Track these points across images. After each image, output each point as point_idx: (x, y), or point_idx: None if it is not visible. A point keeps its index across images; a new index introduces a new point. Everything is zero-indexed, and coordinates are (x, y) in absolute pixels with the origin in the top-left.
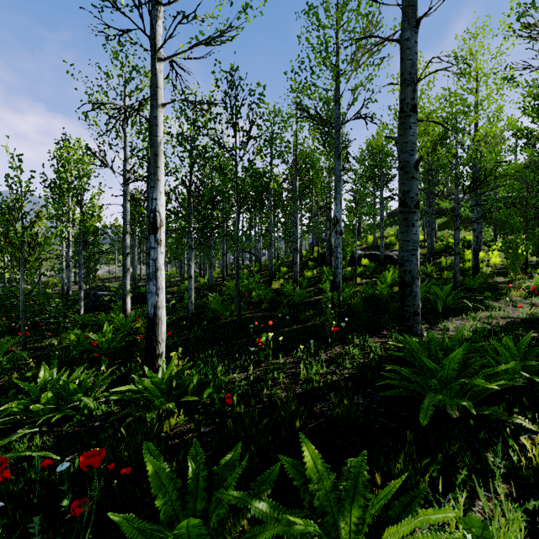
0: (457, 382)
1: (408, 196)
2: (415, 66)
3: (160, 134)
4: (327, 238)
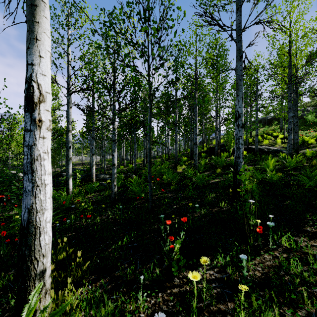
0: None
1: None
2: None
3: None
4: (216, 136)
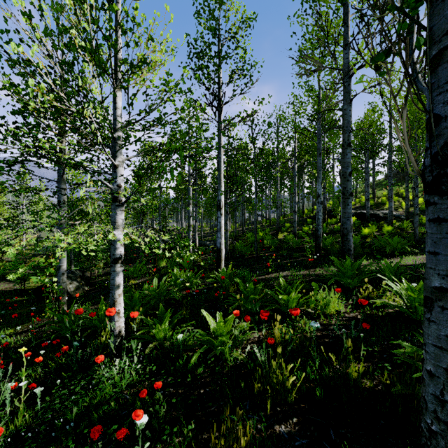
0: (349, 274)
1: (345, 190)
2: (350, 122)
3: (222, 165)
4: None
